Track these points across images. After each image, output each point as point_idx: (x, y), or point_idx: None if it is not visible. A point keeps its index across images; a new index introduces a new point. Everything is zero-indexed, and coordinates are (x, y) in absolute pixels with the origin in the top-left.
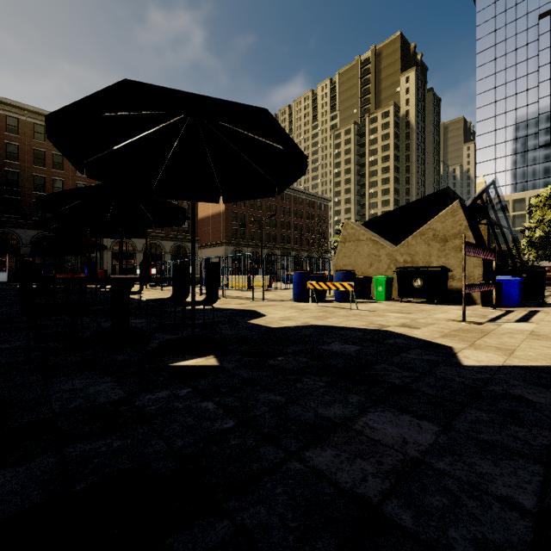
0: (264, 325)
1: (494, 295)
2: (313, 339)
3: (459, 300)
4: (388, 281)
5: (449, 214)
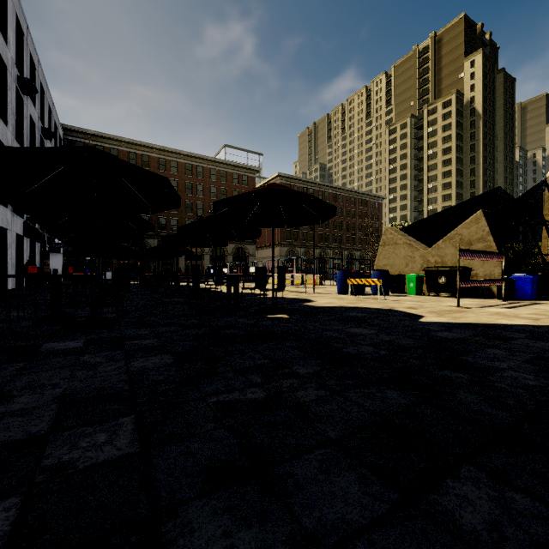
0: (313, 305)
1: (503, 290)
2: (341, 311)
3: (482, 294)
4: (419, 278)
5: (473, 222)
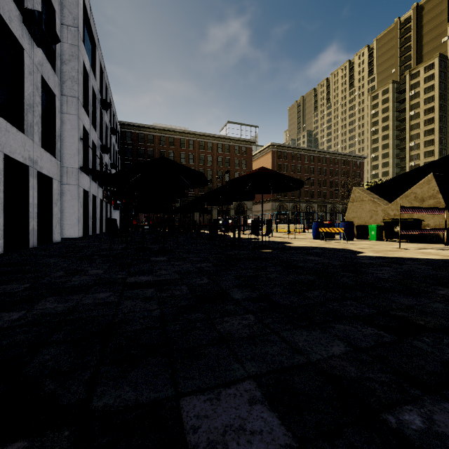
0: (290, 245)
1: (445, 237)
2: (308, 249)
3: (432, 240)
4: (379, 228)
5: (425, 183)
